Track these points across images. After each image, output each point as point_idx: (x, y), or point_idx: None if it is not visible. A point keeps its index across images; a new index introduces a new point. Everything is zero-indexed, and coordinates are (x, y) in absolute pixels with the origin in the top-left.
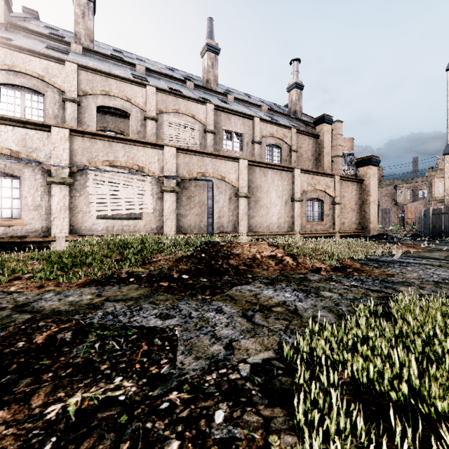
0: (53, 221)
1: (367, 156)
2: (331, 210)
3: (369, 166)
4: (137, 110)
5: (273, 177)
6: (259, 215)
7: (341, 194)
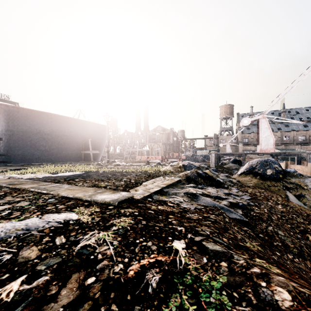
0: (253, 156)
1: None
2: None
3: None
4: None
5: (292, 147)
6: None
7: None
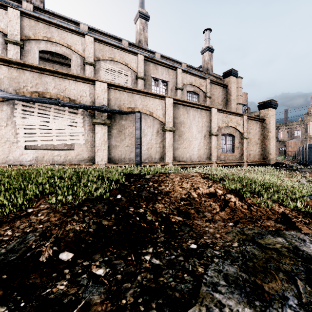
0: None
1: (267, 100)
2: (240, 144)
3: (269, 108)
4: (77, 56)
5: (194, 114)
6: (182, 146)
7: (247, 131)
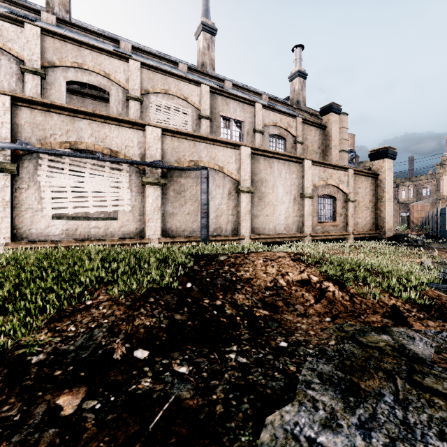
0: None
1: (382, 148)
2: (344, 209)
3: (385, 159)
4: (117, 88)
5: (280, 169)
6: (263, 213)
7: (354, 190)
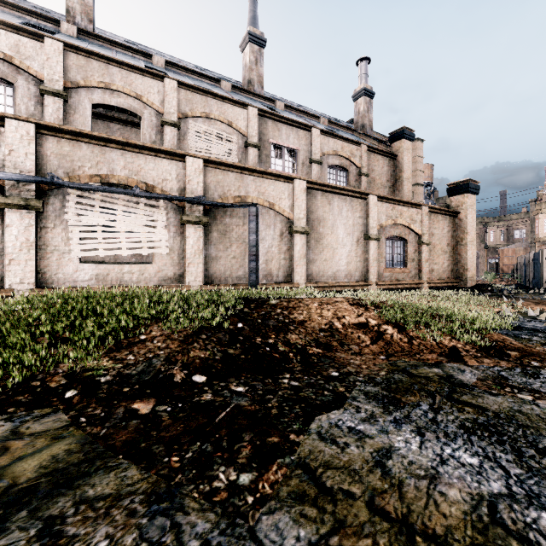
0: (9, 265)
1: (463, 181)
2: (417, 253)
3: (466, 194)
4: (150, 112)
5: (340, 205)
6: (321, 258)
7: (429, 231)
